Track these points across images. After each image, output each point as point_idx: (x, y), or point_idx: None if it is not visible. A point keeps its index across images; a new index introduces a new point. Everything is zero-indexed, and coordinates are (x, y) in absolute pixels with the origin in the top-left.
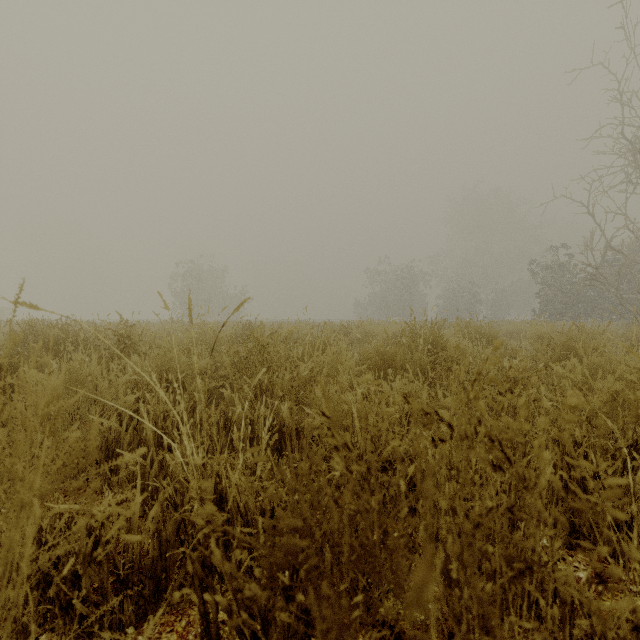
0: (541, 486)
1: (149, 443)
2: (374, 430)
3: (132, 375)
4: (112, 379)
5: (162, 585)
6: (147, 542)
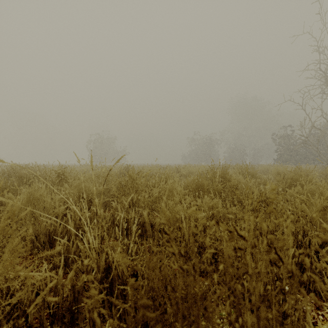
0: (304, 280)
1: (71, 233)
2: (194, 229)
3: (64, 195)
4: (53, 197)
5: (75, 316)
6: (67, 292)
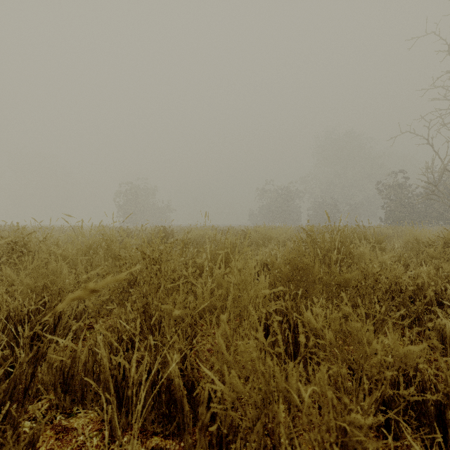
0: None
1: None
2: None
3: None
4: None
5: None
6: None
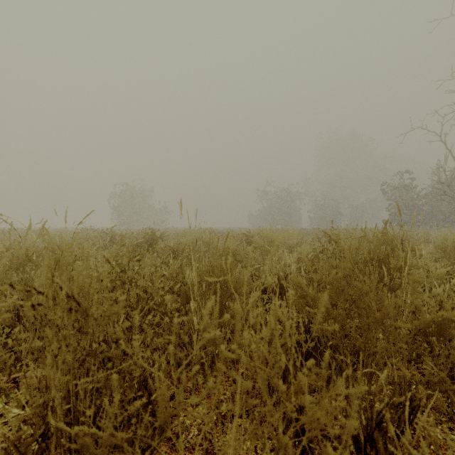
0: None
1: None
2: None
3: None
4: None
5: None
6: None
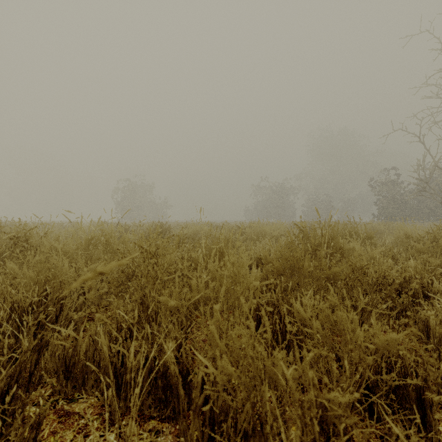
0: None
1: None
2: None
3: None
4: None
5: None
6: None
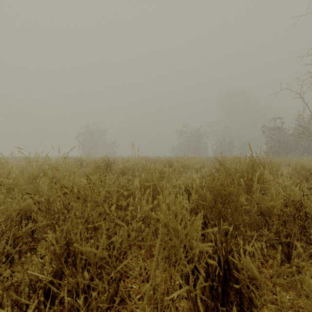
0: None
1: None
2: None
3: None
4: None
5: None
6: None
